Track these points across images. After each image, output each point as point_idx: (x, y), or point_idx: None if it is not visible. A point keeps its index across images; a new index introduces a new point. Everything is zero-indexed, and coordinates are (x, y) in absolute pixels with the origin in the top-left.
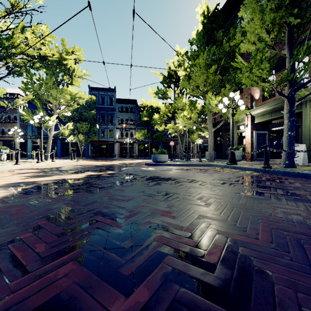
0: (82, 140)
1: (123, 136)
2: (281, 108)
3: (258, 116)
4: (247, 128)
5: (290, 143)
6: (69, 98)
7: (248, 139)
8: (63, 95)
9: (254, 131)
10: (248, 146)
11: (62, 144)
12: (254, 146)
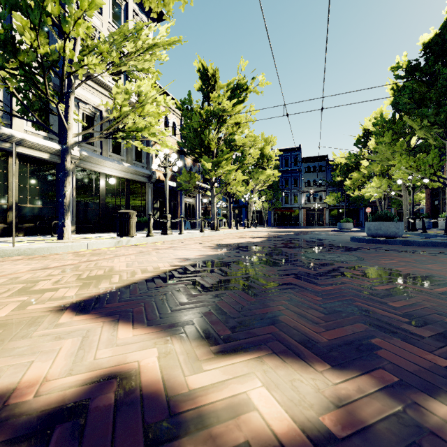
0: (267, 208)
1: (309, 201)
2: None
3: None
4: None
5: None
6: (265, 177)
7: None
8: (262, 176)
9: None
10: None
11: (246, 212)
12: None
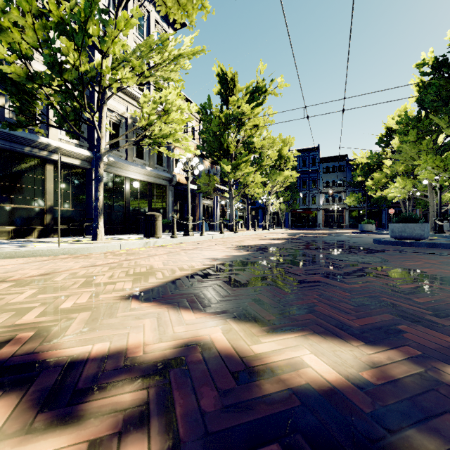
0: (284, 209)
1: (328, 202)
2: None
3: None
4: None
5: None
6: (283, 178)
7: None
8: (280, 177)
9: None
10: None
11: (263, 213)
12: None
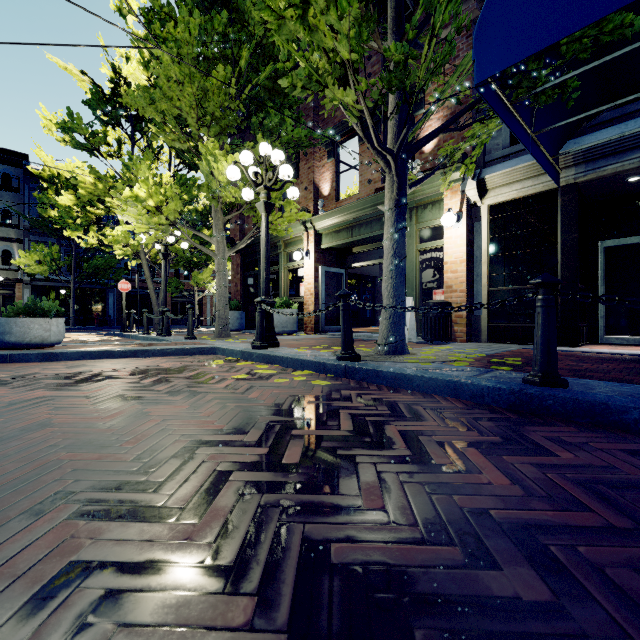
0: None
1: None
2: (369, 219)
3: (328, 234)
4: (307, 259)
5: (399, 288)
6: None
7: (309, 283)
8: None
9: (322, 267)
10: (310, 300)
11: None
12: (321, 299)
